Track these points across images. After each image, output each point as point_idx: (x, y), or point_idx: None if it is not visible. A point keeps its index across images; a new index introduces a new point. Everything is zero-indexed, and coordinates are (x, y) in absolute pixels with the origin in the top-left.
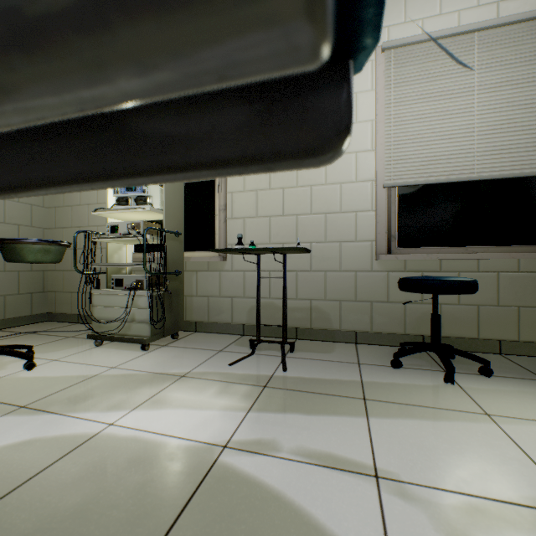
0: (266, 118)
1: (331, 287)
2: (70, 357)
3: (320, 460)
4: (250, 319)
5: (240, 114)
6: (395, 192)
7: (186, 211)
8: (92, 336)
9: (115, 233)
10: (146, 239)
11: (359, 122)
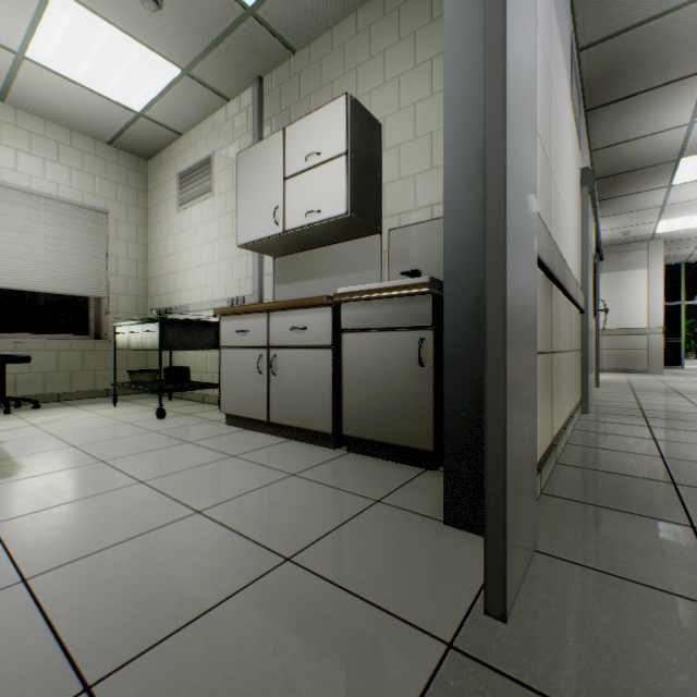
0: None
1: None
2: None
3: None
4: None
5: None
6: None
7: None
8: None
9: None
10: None
11: None
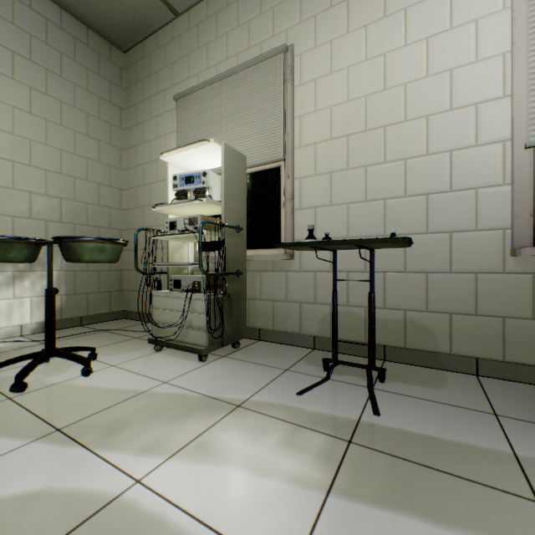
0: None
1: (435, 294)
2: (128, 363)
3: None
4: (323, 330)
5: None
6: None
7: (249, 204)
8: (152, 340)
9: (174, 229)
10: (201, 235)
11: (482, 60)
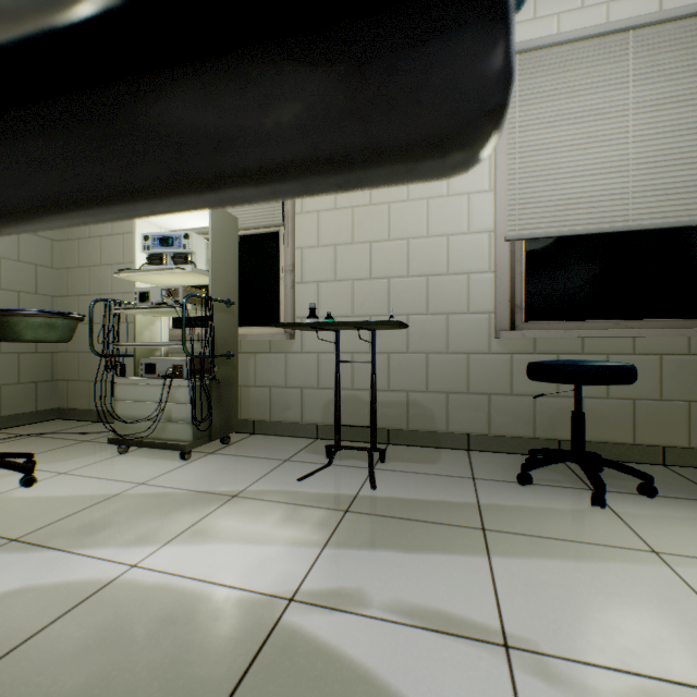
0: (356, 86)
1: (434, 375)
2: (84, 468)
3: (425, 620)
4: (327, 417)
5: (310, 82)
6: (521, 247)
7: (241, 273)
8: (114, 440)
9: (146, 302)
10: (186, 311)
11: None
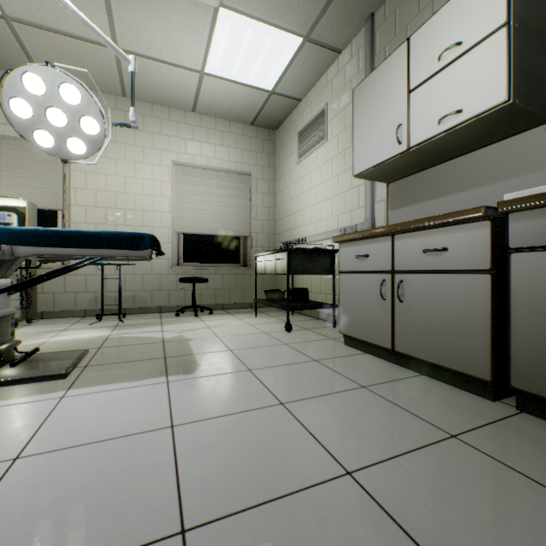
0: None
1: (147, 284)
2: None
3: (145, 332)
4: (91, 306)
5: None
6: (182, 235)
7: None
8: None
9: None
10: None
11: (163, 197)
